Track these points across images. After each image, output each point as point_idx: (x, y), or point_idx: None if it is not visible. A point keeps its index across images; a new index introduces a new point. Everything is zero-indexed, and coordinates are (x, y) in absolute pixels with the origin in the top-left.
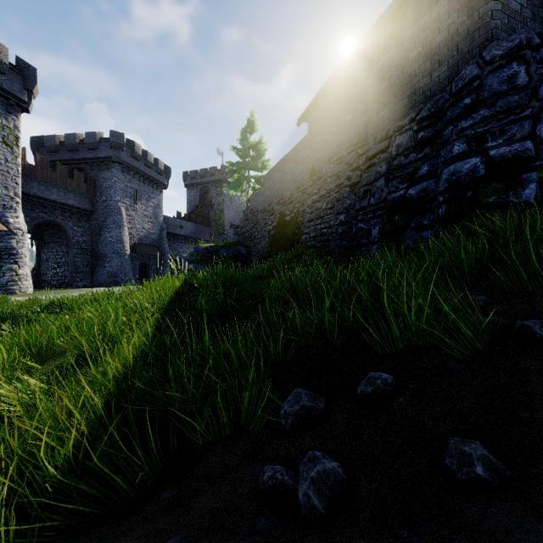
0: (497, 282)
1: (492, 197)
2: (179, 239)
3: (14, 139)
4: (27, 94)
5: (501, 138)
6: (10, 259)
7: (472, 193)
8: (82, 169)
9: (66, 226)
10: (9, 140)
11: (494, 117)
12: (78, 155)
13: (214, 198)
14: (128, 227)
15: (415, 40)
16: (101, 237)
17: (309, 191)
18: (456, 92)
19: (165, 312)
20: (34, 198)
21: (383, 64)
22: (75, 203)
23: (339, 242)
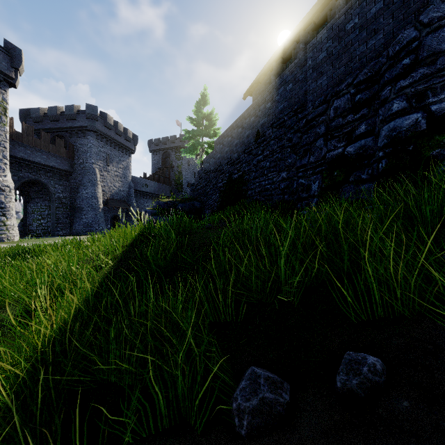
0: None
1: (435, 150)
2: (145, 195)
3: (3, 110)
4: (14, 72)
5: (443, 94)
6: None
7: (413, 146)
8: (63, 136)
9: (49, 184)
10: None
11: (434, 74)
12: (59, 125)
13: (174, 162)
14: (101, 185)
15: (351, 12)
16: (78, 193)
17: (254, 152)
18: (393, 55)
19: (120, 261)
20: (21, 161)
21: (322, 37)
22: (57, 164)
23: (282, 196)
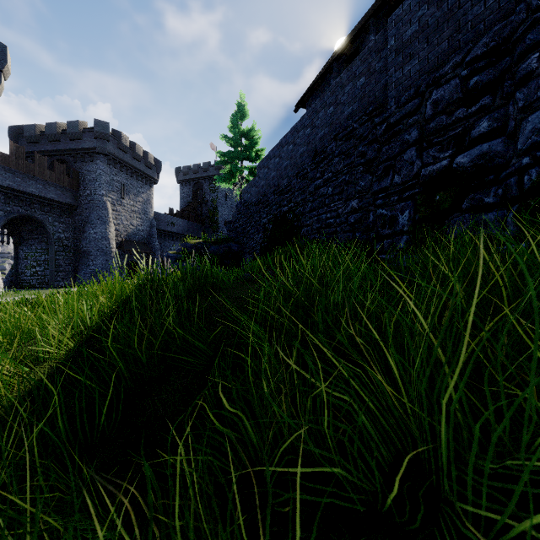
0: None
1: None
2: (171, 237)
3: None
4: None
5: None
6: None
7: None
8: (65, 161)
9: (46, 222)
10: None
11: None
12: (60, 146)
13: (207, 195)
14: (114, 223)
15: None
16: (85, 233)
17: (310, 176)
18: None
19: (87, 340)
20: (8, 191)
21: (411, 3)
22: (56, 196)
23: (351, 234)
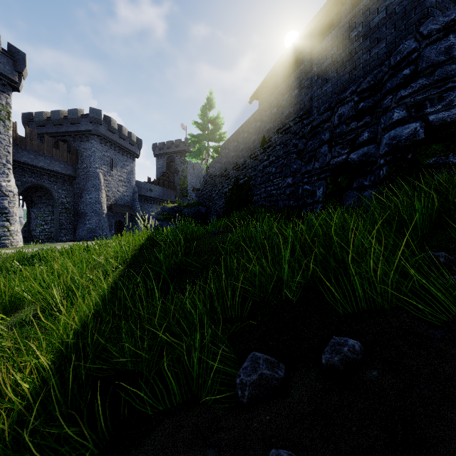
0: (451, 237)
1: (432, 158)
2: (149, 200)
3: (6, 114)
4: (17, 75)
5: (440, 104)
6: (3, 217)
7: (412, 155)
8: (66, 140)
9: (52, 189)
10: (2, 115)
11: (432, 85)
12: (62, 129)
13: (179, 166)
14: (105, 190)
15: (355, 21)
16: (82, 198)
17: (260, 158)
18: (394, 65)
19: (129, 265)
20: (24, 165)
21: (326, 44)
22: (60, 169)
23: (287, 202)
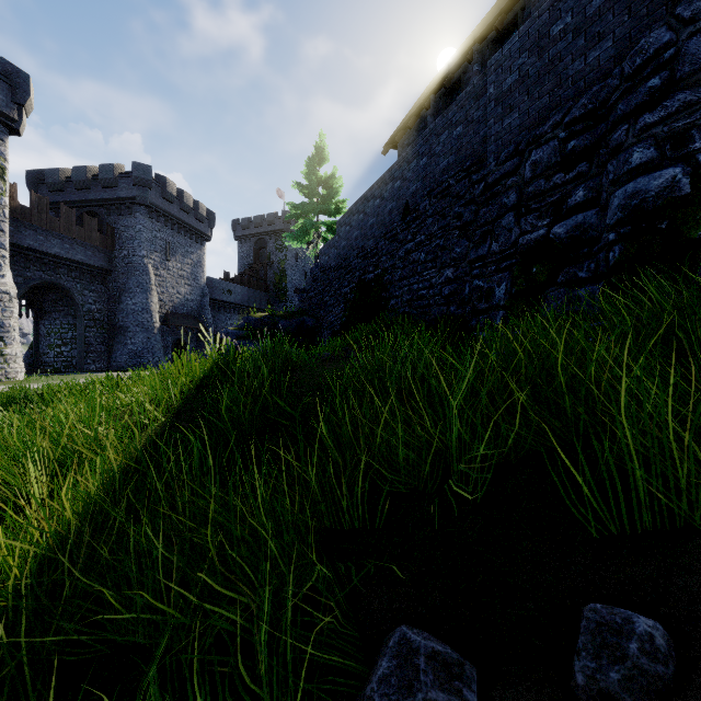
0: None
1: None
2: (227, 308)
3: None
4: (17, 110)
5: None
6: None
7: (668, 223)
8: (96, 214)
9: (73, 290)
10: None
11: None
12: (90, 195)
13: (273, 255)
14: (158, 292)
15: (560, 7)
16: (121, 304)
17: (400, 238)
18: (631, 74)
19: (176, 415)
20: (28, 252)
21: (511, 49)
22: (86, 258)
23: (445, 307)
